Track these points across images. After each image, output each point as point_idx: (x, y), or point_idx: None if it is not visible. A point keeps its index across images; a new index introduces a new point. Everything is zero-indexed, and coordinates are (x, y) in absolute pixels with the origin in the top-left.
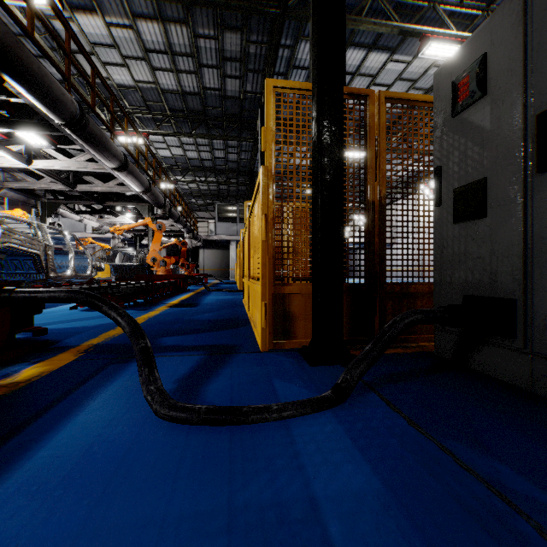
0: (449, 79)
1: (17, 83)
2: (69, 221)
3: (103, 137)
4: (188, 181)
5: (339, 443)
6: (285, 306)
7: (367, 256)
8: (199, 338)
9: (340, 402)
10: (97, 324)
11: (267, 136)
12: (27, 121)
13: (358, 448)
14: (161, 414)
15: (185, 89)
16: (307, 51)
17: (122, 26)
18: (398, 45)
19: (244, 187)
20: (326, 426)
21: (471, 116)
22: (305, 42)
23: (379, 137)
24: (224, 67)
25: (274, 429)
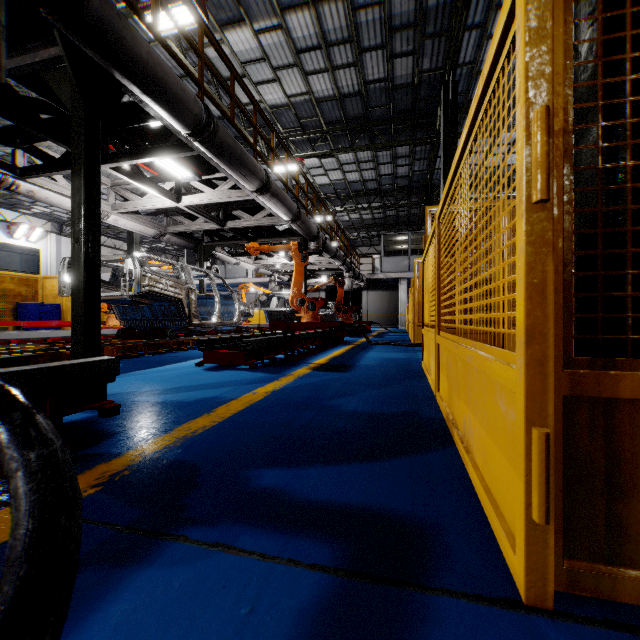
0: None
1: (127, 80)
2: (233, 267)
3: (238, 148)
4: (348, 210)
5: None
6: (615, 442)
7: None
8: (335, 466)
9: None
10: (199, 397)
11: None
12: (163, 145)
13: None
14: None
15: (342, 91)
16: None
17: (271, 29)
18: None
19: (417, 210)
20: None
21: None
22: None
23: None
24: (391, 43)
25: None
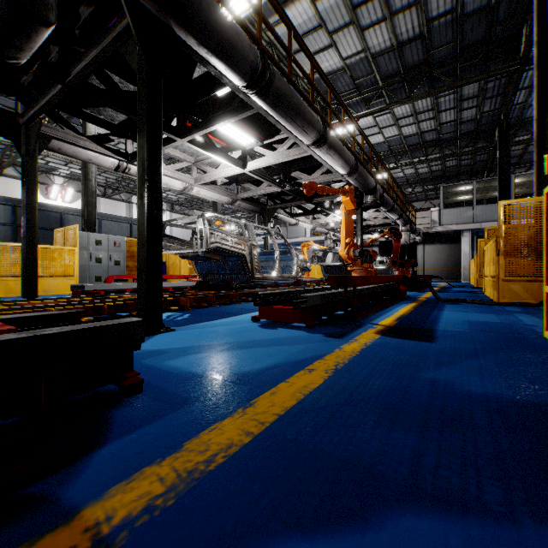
0: None
1: (184, 31)
2: (294, 229)
3: (294, 97)
4: (403, 165)
5: None
6: None
7: None
8: None
9: None
10: (241, 371)
11: None
12: (227, 110)
13: None
14: None
15: (400, 39)
16: None
17: None
18: None
19: (483, 156)
20: None
21: None
22: None
23: None
24: None
25: None
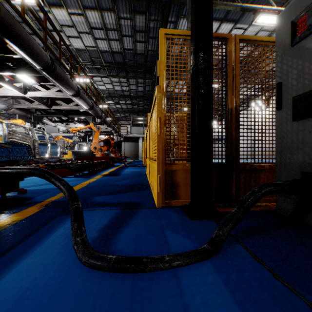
0: (289, 20)
1: (13, 44)
2: (50, 127)
3: (65, 76)
4: (115, 103)
5: (220, 296)
6: (173, 178)
7: (227, 145)
8: (118, 197)
9: (216, 253)
10: None
11: (160, 66)
12: (22, 68)
13: (237, 302)
14: (83, 261)
15: (113, 50)
16: (184, 24)
17: (77, 14)
18: (239, 18)
19: (147, 106)
20: (208, 276)
21: (307, 44)
22: (183, 19)
23: (235, 65)
24: (135, 36)
25: (167, 278)
